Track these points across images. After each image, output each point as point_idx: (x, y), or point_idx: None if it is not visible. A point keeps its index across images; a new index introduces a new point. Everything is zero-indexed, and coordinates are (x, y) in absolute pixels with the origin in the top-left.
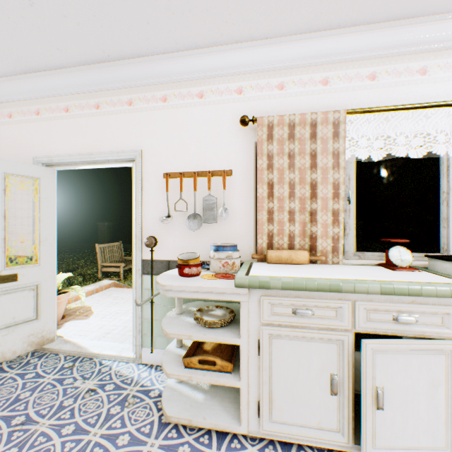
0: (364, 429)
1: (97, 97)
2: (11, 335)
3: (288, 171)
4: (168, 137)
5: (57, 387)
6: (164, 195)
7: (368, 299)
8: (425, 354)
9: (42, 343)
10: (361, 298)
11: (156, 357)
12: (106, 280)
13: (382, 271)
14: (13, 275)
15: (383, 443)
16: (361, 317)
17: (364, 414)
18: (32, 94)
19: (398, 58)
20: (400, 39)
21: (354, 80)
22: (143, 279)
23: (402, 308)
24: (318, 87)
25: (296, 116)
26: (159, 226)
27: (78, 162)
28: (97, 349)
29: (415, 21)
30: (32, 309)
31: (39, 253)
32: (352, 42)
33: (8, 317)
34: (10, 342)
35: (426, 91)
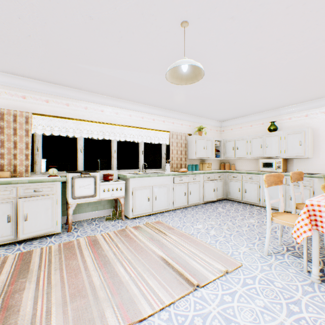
0: (19, 228)
1: None
2: None
3: (1, 135)
4: None
5: None
6: None
7: (25, 186)
8: (45, 200)
9: None
10: (22, 185)
11: None
12: None
13: (42, 177)
14: None
15: (28, 232)
16: (22, 192)
17: (19, 224)
18: None
19: (58, 97)
20: (58, 91)
21: (39, 100)
22: None
23: (38, 187)
24: (21, 98)
25: (5, 110)
26: None
27: None
28: None
29: (62, 87)
30: None
31: None
32: (37, 85)
33: None
34: None
35: (69, 112)
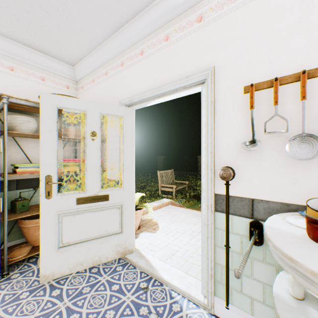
0: None
1: (166, 29)
2: (104, 243)
3: None
4: (250, 38)
5: (134, 316)
6: (244, 115)
7: None
8: None
9: (124, 253)
10: None
11: (233, 315)
12: (165, 199)
13: None
14: (106, 195)
15: None
16: None
17: None
18: (118, 50)
19: None
20: None
21: None
22: (214, 216)
23: None
24: None
25: None
26: (236, 154)
27: (149, 98)
28: (166, 275)
29: None
30: (118, 224)
31: (123, 178)
32: None
33: (102, 229)
34: (104, 249)
35: None
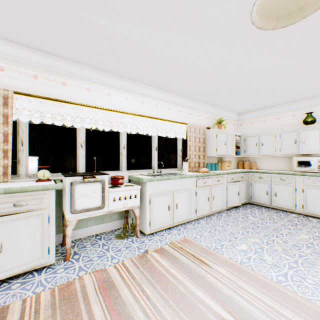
0: None
1: None
2: None
3: None
4: None
5: None
6: None
7: None
8: (30, 218)
9: None
10: None
11: None
12: None
13: (28, 183)
14: None
15: (3, 269)
16: None
17: None
18: None
19: (51, 73)
20: (51, 63)
21: (24, 75)
22: None
23: (19, 199)
24: None
25: None
26: None
27: None
28: None
29: (56, 58)
30: None
31: None
32: (20, 53)
33: None
34: None
35: (66, 94)
